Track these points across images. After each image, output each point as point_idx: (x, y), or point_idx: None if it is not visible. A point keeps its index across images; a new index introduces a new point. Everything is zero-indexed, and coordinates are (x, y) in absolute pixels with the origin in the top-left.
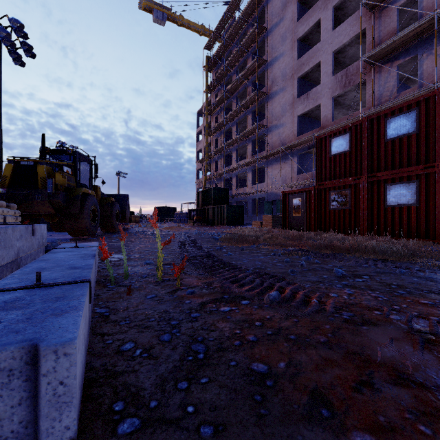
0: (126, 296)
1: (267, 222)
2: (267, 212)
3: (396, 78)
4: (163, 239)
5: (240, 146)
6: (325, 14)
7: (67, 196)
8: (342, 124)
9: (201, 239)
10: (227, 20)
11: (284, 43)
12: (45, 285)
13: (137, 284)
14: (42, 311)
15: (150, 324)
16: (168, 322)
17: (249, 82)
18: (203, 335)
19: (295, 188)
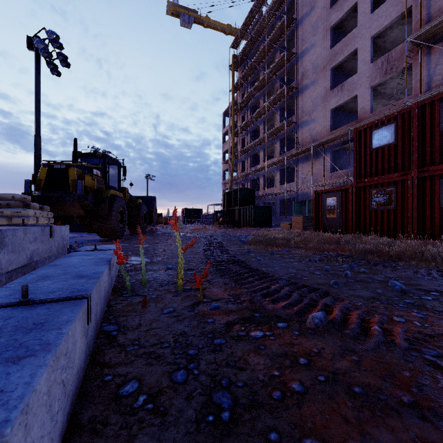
0: (141, 309)
1: (297, 224)
2: (297, 213)
3: None
4: (188, 241)
5: (267, 145)
6: None
7: (96, 198)
8: (383, 115)
9: (227, 241)
10: (254, 16)
11: (316, 33)
12: (32, 302)
13: (155, 294)
14: (1, 349)
15: (162, 353)
16: (185, 350)
17: (277, 77)
18: (229, 377)
19: (327, 187)
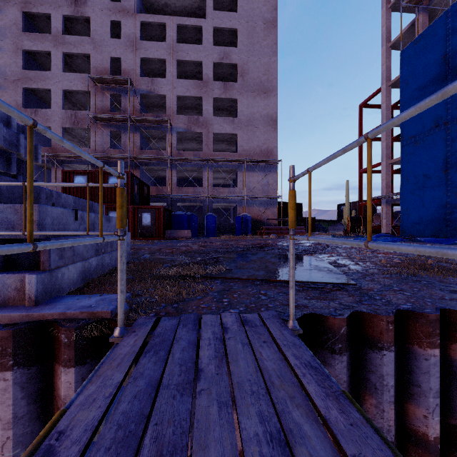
0: None
1: None
2: None
3: (110, 138)
4: None
5: None
6: (56, 52)
7: None
8: (74, 155)
9: None
10: None
11: (4, 39)
12: None
13: None
14: None
15: None
16: None
17: None
18: None
19: None
